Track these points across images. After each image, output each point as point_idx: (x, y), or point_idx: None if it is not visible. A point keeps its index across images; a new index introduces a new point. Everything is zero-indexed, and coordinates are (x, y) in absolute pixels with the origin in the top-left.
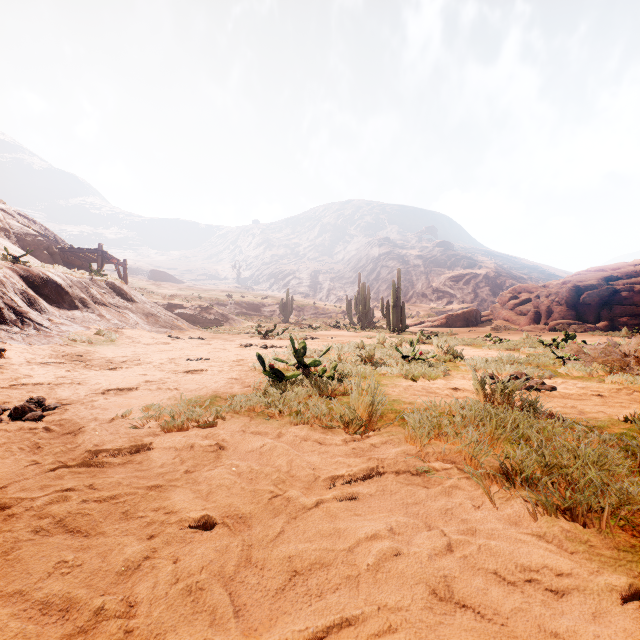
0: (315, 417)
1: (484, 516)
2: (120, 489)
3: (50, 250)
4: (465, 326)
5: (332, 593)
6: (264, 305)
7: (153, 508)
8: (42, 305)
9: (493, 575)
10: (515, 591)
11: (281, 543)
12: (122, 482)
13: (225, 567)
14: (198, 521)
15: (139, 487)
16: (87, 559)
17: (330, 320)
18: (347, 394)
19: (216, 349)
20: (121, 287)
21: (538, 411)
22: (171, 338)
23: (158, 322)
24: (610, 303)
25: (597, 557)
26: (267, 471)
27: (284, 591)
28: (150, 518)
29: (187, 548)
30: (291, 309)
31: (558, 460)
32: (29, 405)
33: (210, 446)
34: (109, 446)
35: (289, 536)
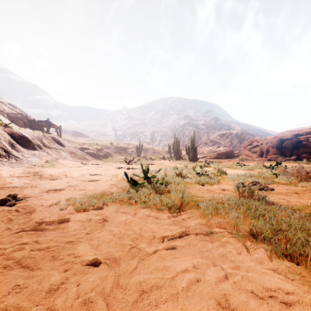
0: (153, 204)
1: (243, 258)
2: (51, 243)
3: (23, 121)
4: (226, 158)
5: (163, 304)
6: (128, 148)
7: (68, 254)
8: (19, 148)
9: (251, 293)
10: (263, 303)
11: (135, 274)
12: (53, 239)
13: (105, 288)
14: (91, 261)
15: (61, 242)
16: (30, 283)
17: (160, 155)
18: (169, 192)
19: (104, 169)
20: (58, 139)
21: (267, 201)
22: (82, 164)
23: (76, 156)
24: (297, 147)
25: (306, 283)
26: (128, 233)
27: (137, 303)
28: (66, 259)
29: (85, 277)
30: (141, 150)
31: (281, 228)
32: (8, 198)
33: (99, 219)
34: (47, 219)
35: (140, 270)
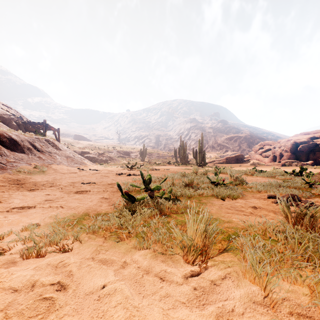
0: (157, 240)
1: None
2: None
3: (17, 123)
4: (236, 163)
5: None
6: (132, 152)
7: None
8: (3, 151)
9: None
10: None
11: None
12: None
13: None
14: None
15: None
16: None
17: (165, 160)
18: (180, 213)
19: (101, 176)
20: (53, 142)
21: None
22: (79, 170)
23: (73, 161)
24: (314, 151)
25: None
26: None
27: None
28: None
29: None
30: (145, 154)
31: None
32: None
33: (51, 285)
34: None
35: None
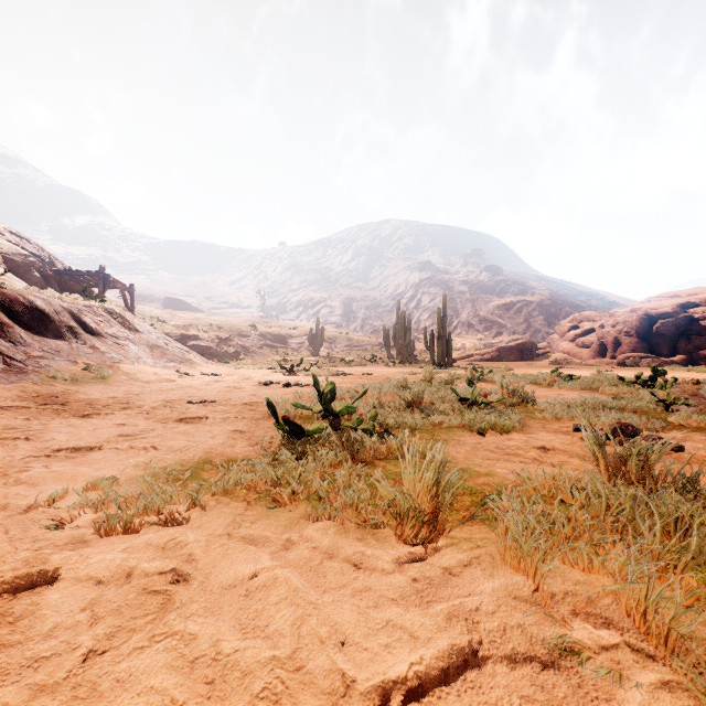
0: (347, 505)
1: None
2: None
3: (43, 272)
4: (519, 360)
5: None
6: (291, 336)
7: None
8: (18, 335)
9: None
10: None
11: None
12: None
13: None
14: None
15: None
16: None
17: (365, 353)
18: (393, 458)
19: (228, 388)
20: (122, 314)
21: (704, 498)
22: (178, 374)
23: (165, 355)
24: (688, 333)
25: None
26: (247, 662)
27: None
28: None
29: None
30: (321, 341)
31: None
32: None
33: (161, 574)
34: None
35: None
